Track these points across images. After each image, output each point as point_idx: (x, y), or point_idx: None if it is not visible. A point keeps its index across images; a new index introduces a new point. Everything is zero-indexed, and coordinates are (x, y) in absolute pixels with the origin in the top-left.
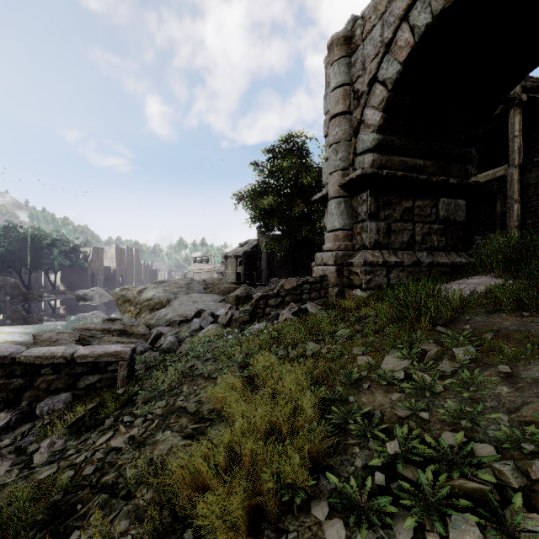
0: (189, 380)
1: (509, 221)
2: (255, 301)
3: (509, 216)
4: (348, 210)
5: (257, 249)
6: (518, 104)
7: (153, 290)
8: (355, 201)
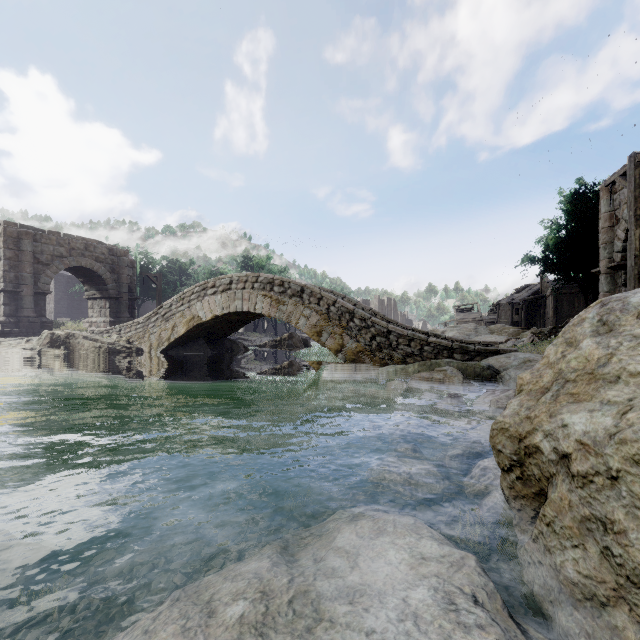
0: (525, 350)
1: None
2: (550, 329)
3: None
4: (612, 281)
5: (540, 296)
6: None
7: (451, 332)
8: (617, 276)
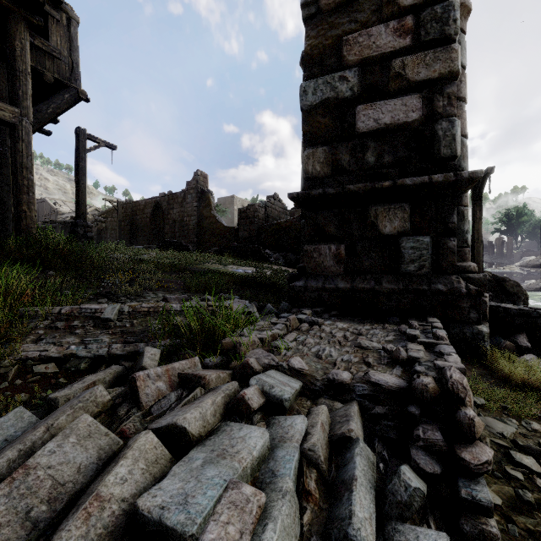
0: None
1: (32, 210)
2: None
3: (31, 201)
4: None
5: None
6: (32, 25)
7: None
8: None
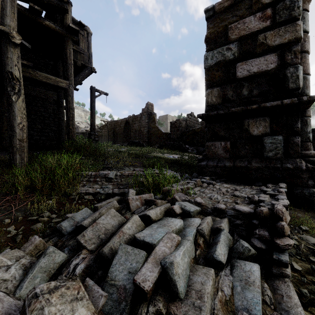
0: None
1: (74, 128)
2: None
3: (73, 124)
4: None
5: None
6: (74, 41)
7: None
8: None
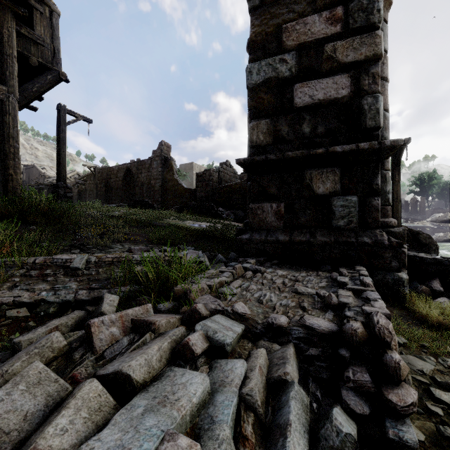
0: None
1: (17, 173)
2: None
3: (17, 166)
4: None
5: None
6: (18, 15)
7: None
8: None
